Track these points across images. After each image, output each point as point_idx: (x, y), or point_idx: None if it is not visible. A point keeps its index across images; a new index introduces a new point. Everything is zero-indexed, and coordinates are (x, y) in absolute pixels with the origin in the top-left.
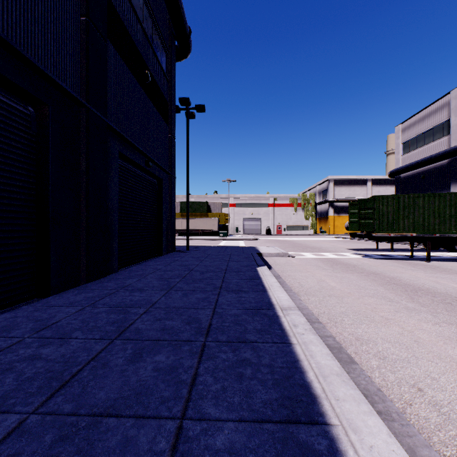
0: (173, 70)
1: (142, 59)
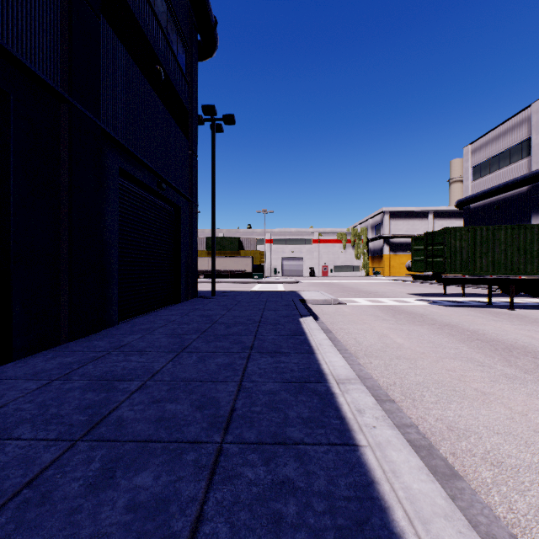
0: (194, 70)
1: (152, 51)
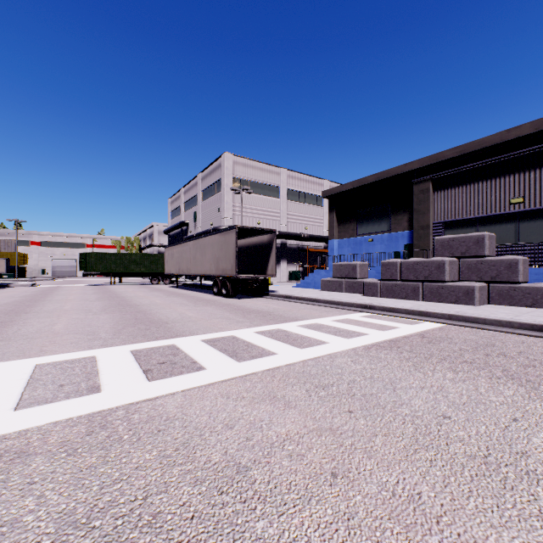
0: None
1: None
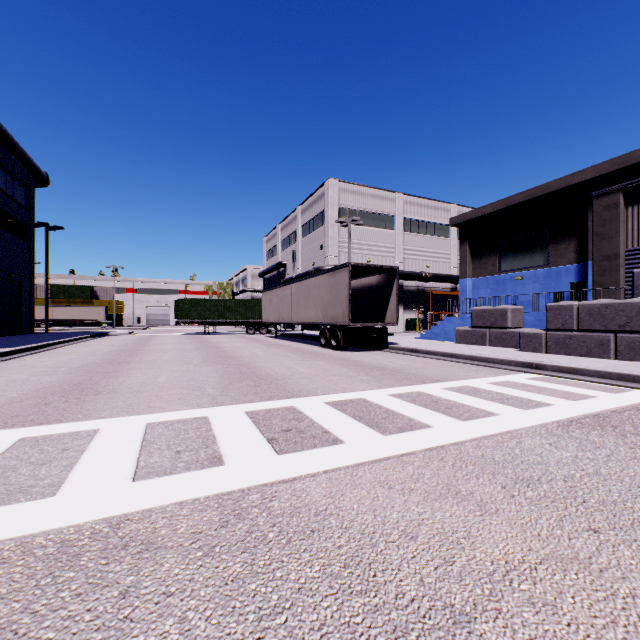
0: (32, 200)
1: (6, 213)
